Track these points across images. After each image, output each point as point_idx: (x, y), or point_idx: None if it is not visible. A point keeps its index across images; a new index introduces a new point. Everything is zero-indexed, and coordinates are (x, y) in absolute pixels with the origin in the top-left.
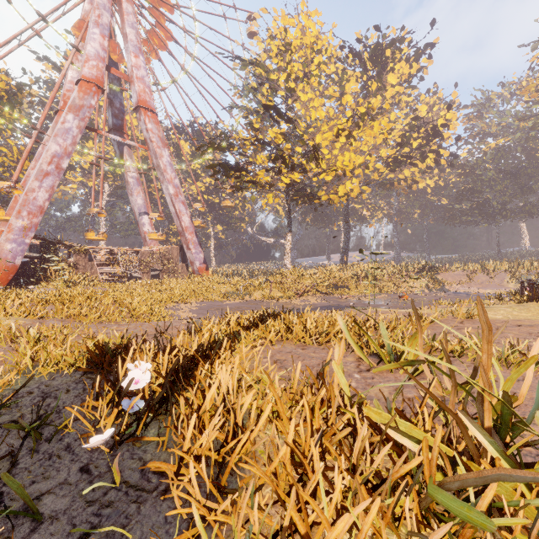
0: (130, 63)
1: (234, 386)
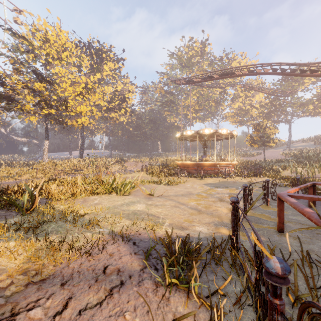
0: None
1: (55, 189)
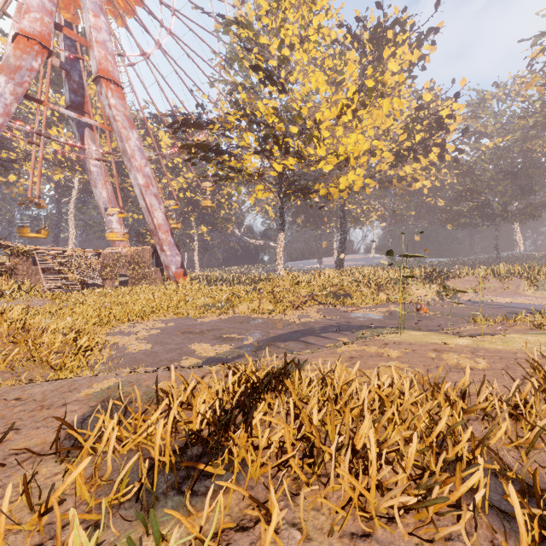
0: (88, 23)
1: None
